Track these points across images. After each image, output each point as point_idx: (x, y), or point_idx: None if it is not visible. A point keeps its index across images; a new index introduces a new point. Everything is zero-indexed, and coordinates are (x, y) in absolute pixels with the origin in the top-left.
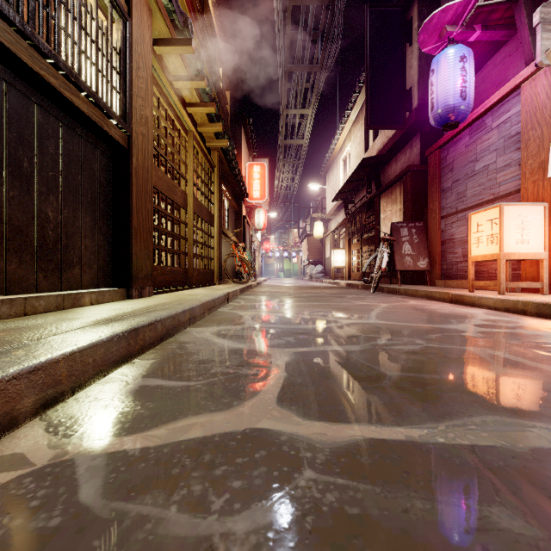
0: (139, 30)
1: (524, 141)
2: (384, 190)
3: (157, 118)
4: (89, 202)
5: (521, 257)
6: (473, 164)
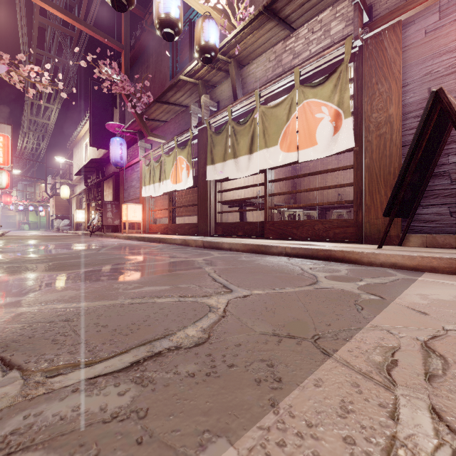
0: None
1: (141, 181)
2: (105, 179)
3: None
4: None
5: (134, 222)
6: (132, 183)
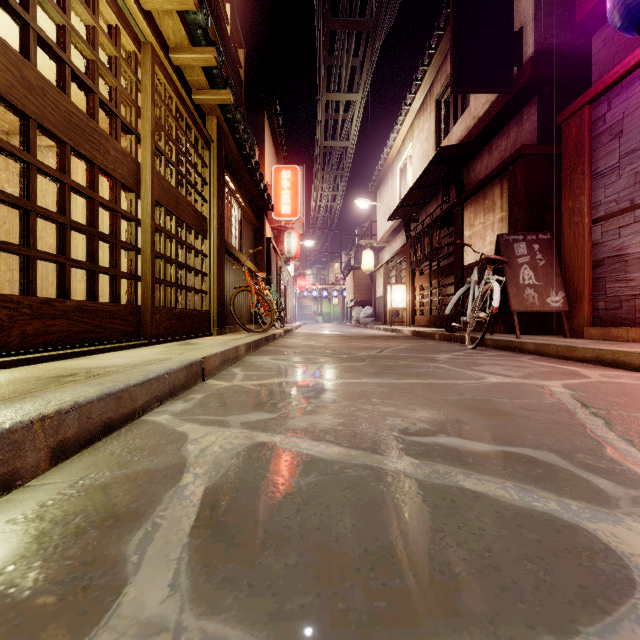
0: None
1: None
2: (471, 194)
3: None
4: None
5: None
6: None
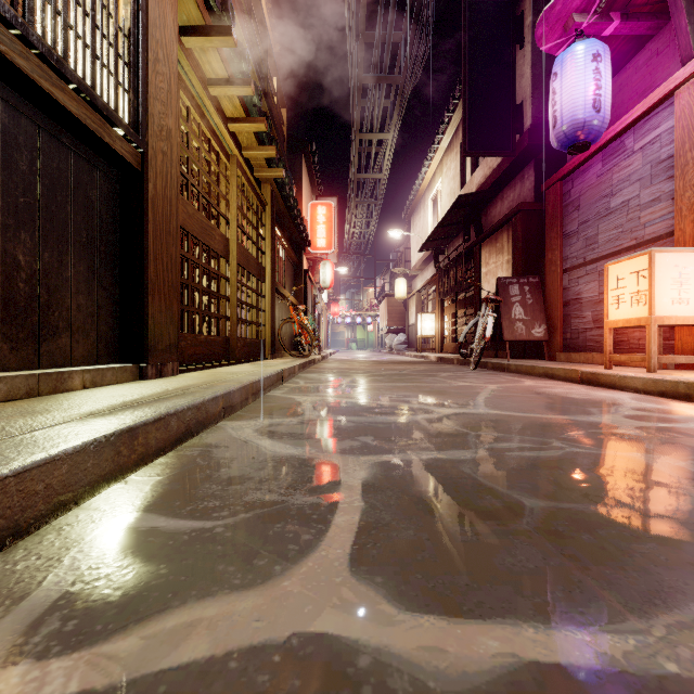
0: (157, 8)
1: (680, 167)
2: (486, 237)
3: (187, 134)
4: (84, 244)
5: (678, 322)
6: (608, 200)
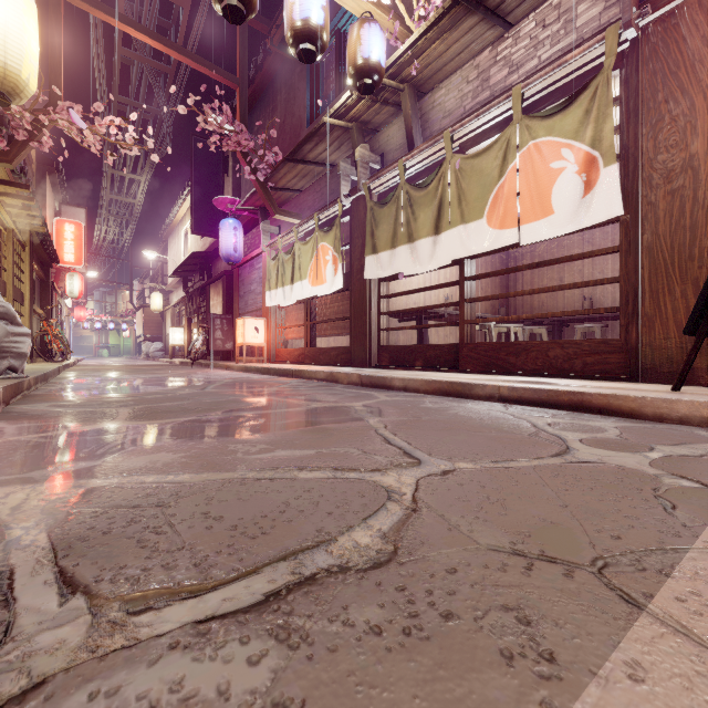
0: None
1: (263, 283)
2: (212, 282)
3: None
4: None
5: (254, 345)
6: (251, 286)
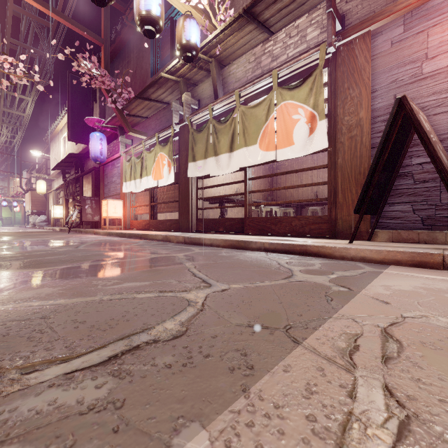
0: None
1: (121, 177)
2: (84, 175)
3: None
4: None
5: (114, 218)
6: (112, 178)
